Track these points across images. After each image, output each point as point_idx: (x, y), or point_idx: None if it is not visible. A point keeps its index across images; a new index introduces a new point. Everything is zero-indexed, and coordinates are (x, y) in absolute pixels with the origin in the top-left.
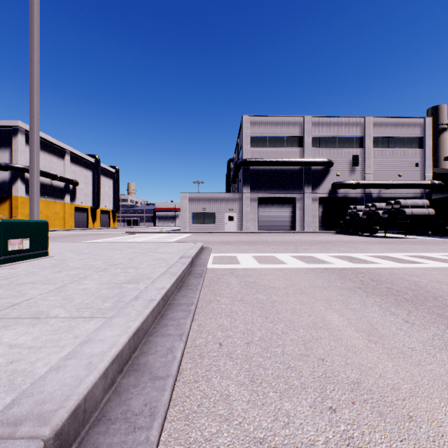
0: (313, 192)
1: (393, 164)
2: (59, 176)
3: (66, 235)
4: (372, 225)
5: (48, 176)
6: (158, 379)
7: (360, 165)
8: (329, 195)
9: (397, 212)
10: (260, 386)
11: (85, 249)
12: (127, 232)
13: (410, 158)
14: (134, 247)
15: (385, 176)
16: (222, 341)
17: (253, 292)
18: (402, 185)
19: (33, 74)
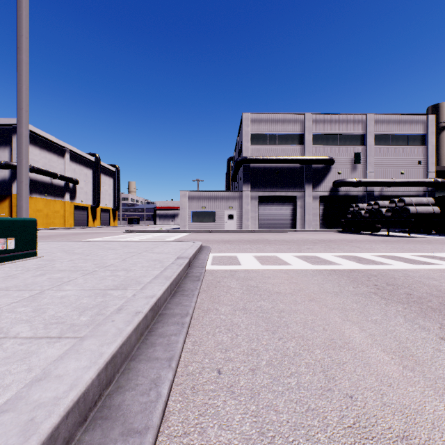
0: (314, 190)
1: (395, 161)
2: (59, 174)
3: (65, 234)
4: (375, 223)
5: (48, 175)
6: (133, 433)
7: (362, 163)
8: (330, 193)
9: (401, 210)
10: (273, 442)
11: (79, 249)
12: (126, 231)
13: (413, 156)
14: (130, 246)
15: (387, 174)
16: (222, 367)
17: (257, 299)
18: (405, 183)
19: (22, 63)
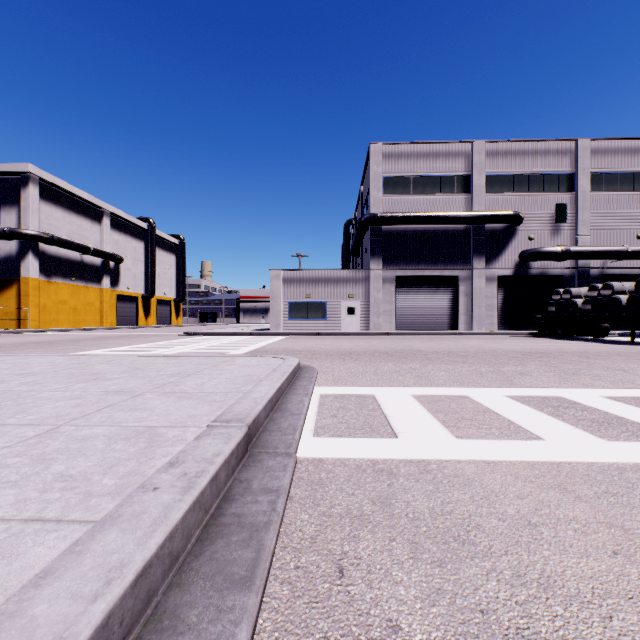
0: (487, 266)
1: (627, 218)
2: (92, 248)
3: (88, 338)
4: (603, 321)
5: (75, 248)
6: None
7: (570, 221)
8: (515, 272)
9: None
10: None
11: (23, 377)
12: (185, 333)
13: None
14: (144, 370)
15: (613, 239)
16: None
17: None
18: None
19: None
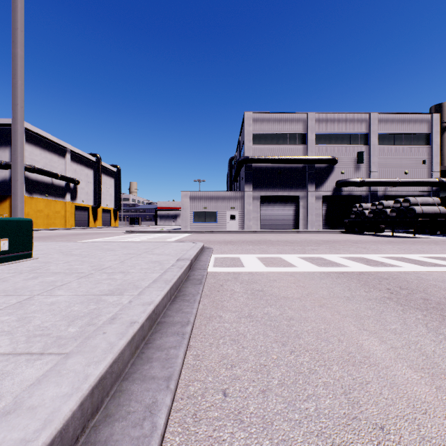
0: (316, 190)
1: (399, 161)
2: (59, 174)
3: (65, 234)
4: (379, 223)
5: (49, 175)
6: None
7: (365, 162)
8: (333, 193)
9: (407, 210)
10: None
11: (77, 250)
12: (127, 231)
13: (417, 155)
14: (130, 247)
15: (391, 174)
16: (227, 388)
17: (263, 305)
18: (409, 183)
19: (17, 57)
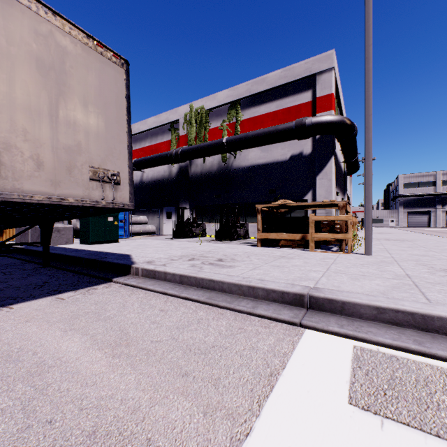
0: (442, 207)
1: None
2: None
3: None
4: None
5: None
6: None
7: None
8: None
9: None
10: None
11: None
12: None
13: None
14: None
15: None
16: None
17: None
18: None
19: None
